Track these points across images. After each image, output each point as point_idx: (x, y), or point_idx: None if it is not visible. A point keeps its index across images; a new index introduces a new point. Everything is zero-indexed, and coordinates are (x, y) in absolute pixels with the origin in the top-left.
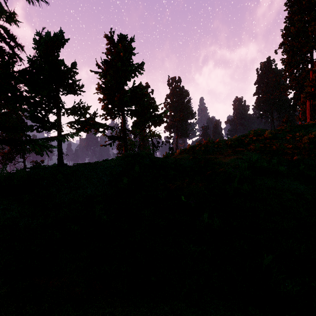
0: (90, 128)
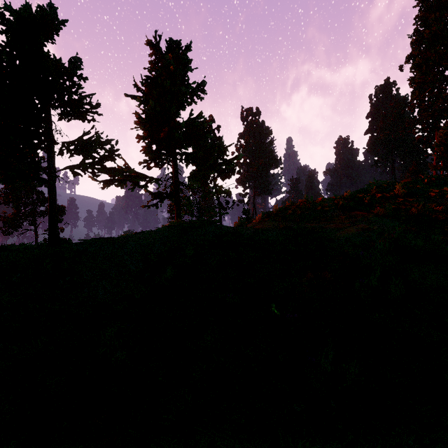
0: (124, 181)
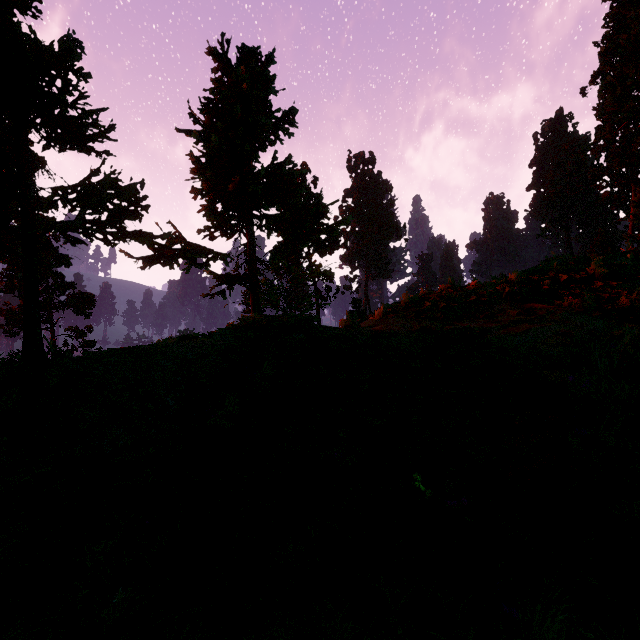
0: (175, 257)
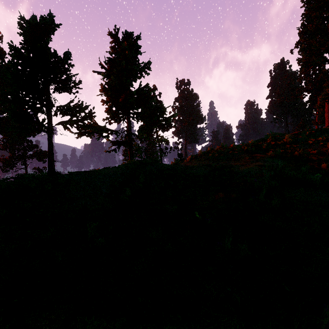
0: (93, 133)
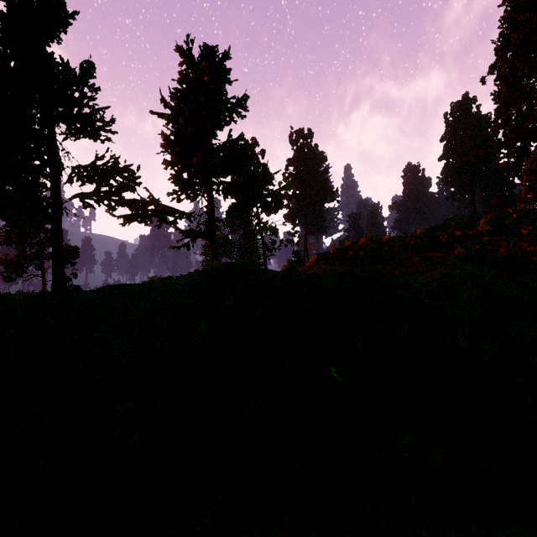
0: (149, 216)
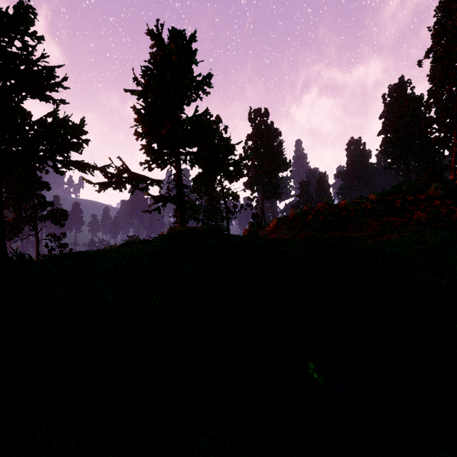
0: (123, 183)
